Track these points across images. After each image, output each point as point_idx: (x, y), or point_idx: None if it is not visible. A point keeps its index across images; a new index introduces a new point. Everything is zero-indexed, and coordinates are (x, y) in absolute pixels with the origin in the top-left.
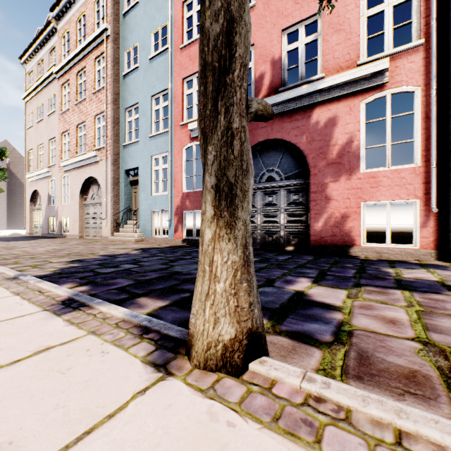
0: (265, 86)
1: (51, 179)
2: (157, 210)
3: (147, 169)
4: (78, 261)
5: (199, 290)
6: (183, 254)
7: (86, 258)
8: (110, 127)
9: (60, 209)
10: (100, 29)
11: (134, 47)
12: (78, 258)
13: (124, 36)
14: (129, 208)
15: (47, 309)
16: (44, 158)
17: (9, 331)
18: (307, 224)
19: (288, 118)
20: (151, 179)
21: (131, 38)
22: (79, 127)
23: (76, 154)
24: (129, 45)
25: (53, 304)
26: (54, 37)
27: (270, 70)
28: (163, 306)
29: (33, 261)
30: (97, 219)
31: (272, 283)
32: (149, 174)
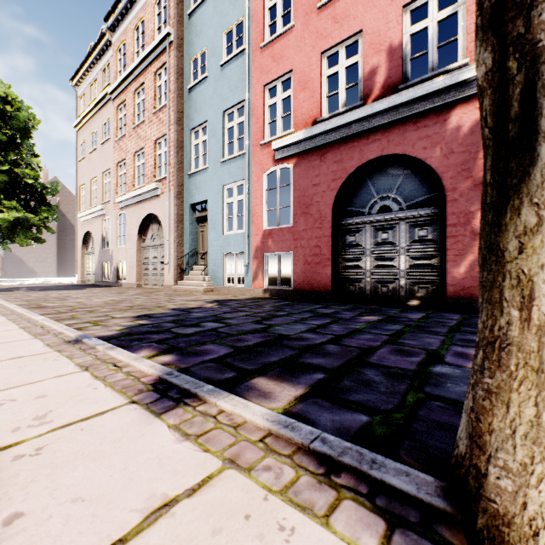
0: (378, 84)
1: (105, 218)
2: (230, 252)
3: (218, 202)
4: (146, 317)
5: (524, 415)
6: (273, 308)
7: (154, 313)
8: (173, 153)
9: (115, 253)
10: (161, 35)
11: (201, 53)
12: (145, 313)
13: (189, 41)
14: (195, 251)
15: (135, 399)
16: (98, 193)
17: (88, 449)
18: (440, 269)
19: (413, 124)
20: (223, 214)
21: (198, 42)
22: (136, 156)
23: (133, 188)
24: (195, 51)
25: (140, 389)
26: (109, 52)
27: (386, 61)
28: (300, 395)
29: (92, 316)
30: (158, 264)
31: (440, 358)
32: (221, 208)
